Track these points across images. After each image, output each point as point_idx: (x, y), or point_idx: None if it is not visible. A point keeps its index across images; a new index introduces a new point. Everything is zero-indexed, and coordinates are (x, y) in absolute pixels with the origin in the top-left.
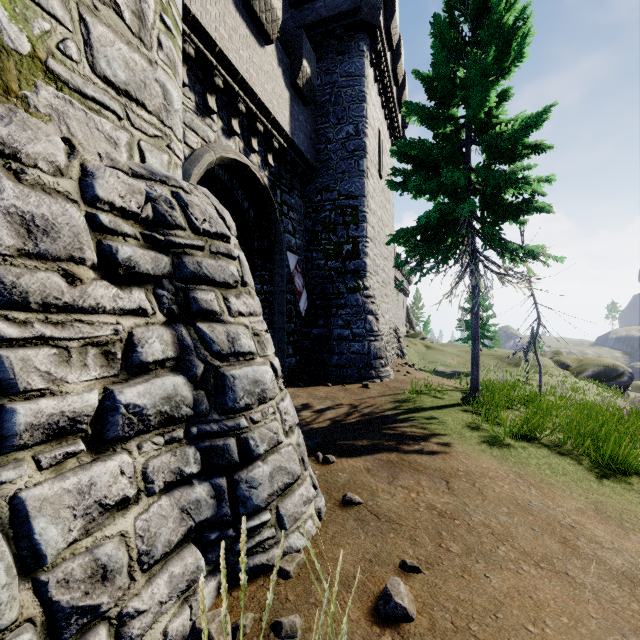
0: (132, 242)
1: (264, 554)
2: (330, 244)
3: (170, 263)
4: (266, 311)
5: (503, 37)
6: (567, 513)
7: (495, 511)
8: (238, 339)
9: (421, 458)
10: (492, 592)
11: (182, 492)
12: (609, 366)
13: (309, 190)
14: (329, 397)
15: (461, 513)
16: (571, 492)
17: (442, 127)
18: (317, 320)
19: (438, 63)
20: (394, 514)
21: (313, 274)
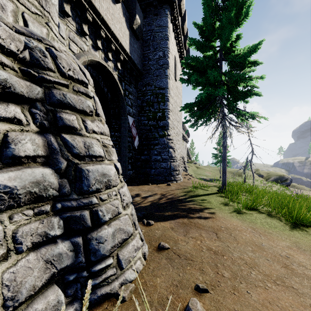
0: (10, 72)
1: (108, 286)
2: (150, 112)
3: (42, 92)
4: (117, 146)
5: (238, 5)
6: (283, 249)
7: (245, 250)
8: (92, 147)
9: (200, 221)
10: (254, 304)
11: (47, 249)
12: (281, 175)
13: (139, 85)
14: (150, 190)
15: (226, 252)
16: (281, 237)
17: (208, 51)
18: (143, 151)
19: (206, 17)
20: (189, 254)
21: (141, 128)
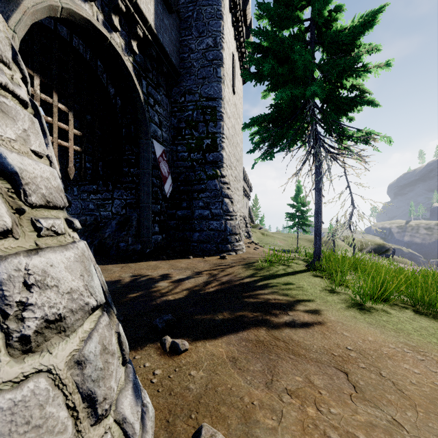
0: None
1: None
2: (192, 139)
3: None
4: (133, 192)
5: None
6: None
7: None
8: None
9: (296, 334)
10: None
11: None
12: (380, 244)
13: (174, 92)
14: (189, 267)
15: None
16: None
17: (290, 28)
18: (181, 203)
19: None
20: None
21: (178, 164)
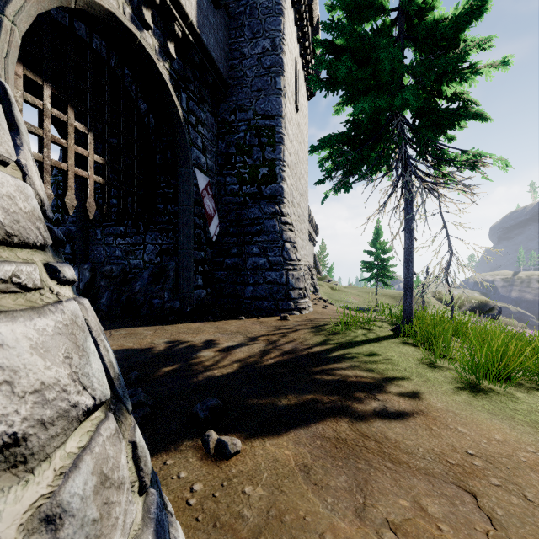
0: None
1: None
2: (245, 167)
3: None
4: (170, 235)
5: None
6: None
7: None
8: None
9: (392, 428)
10: None
11: None
12: (482, 302)
13: (222, 109)
14: (241, 331)
15: None
16: None
17: (371, 20)
18: (230, 249)
19: None
20: None
21: (226, 200)
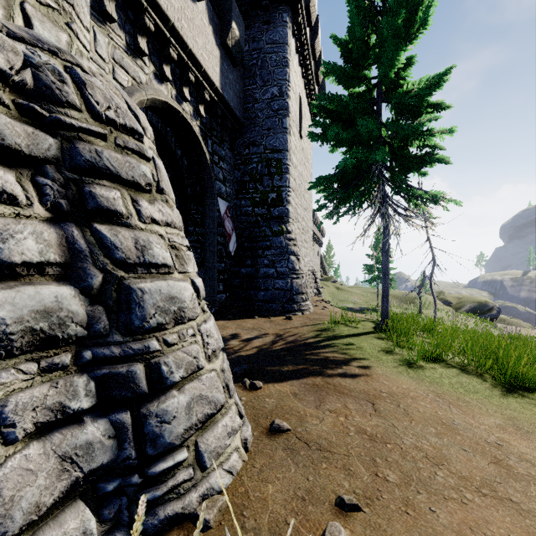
0: None
1: (179, 501)
2: (257, 193)
3: (57, 147)
4: (198, 251)
5: (410, 6)
6: (490, 430)
7: (424, 432)
8: (149, 248)
9: (345, 381)
10: (443, 532)
11: (65, 434)
12: (482, 302)
13: (238, 144)
14: (256, 328)
15: (392, 436)
16: (487, 409)
17: (356, 86)
18: (245, 260)
19: (354, 26)
20: (324, 441)
21: (242, 219)
